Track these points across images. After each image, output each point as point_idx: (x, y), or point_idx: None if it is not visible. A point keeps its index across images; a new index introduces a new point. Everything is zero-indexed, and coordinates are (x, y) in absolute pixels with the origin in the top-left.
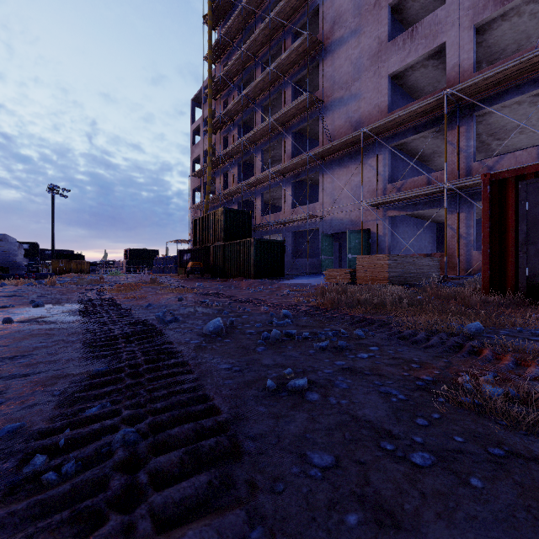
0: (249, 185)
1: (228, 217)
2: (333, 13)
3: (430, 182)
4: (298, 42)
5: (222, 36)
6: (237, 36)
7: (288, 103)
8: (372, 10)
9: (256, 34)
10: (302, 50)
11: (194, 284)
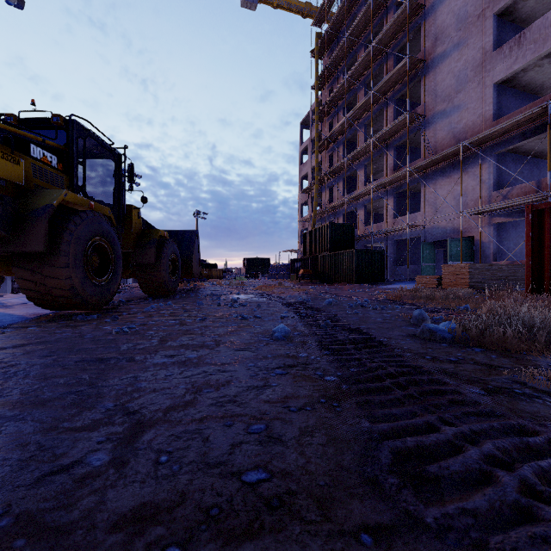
0: (353, 199)
1: (333, 231)
2: (435, 29)
3: (540, 188)
4: (398, 66)
5: (328, 66)
6: (341, 63)
7: (390, 119)
8: (476, 22)
9: (359, 62)
10: (403, 70)
11: (307, 287)
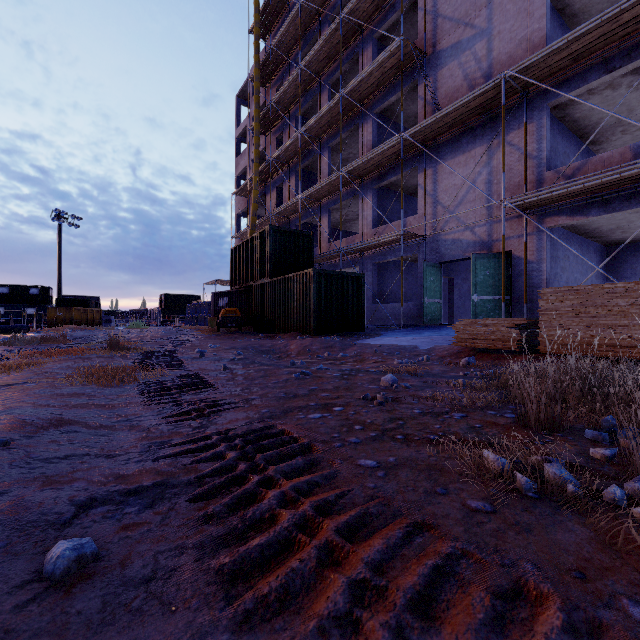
0: (311, 198)
1: (277, 241)
2: None
3: None
4: None
5: None
6: None
7: None
8: None
9: None
10: None
11: (206, 345)
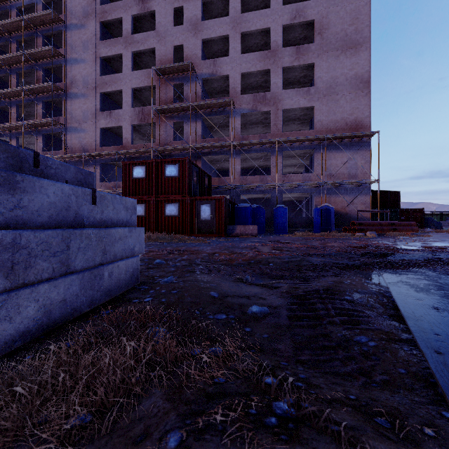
0: None
1: None
2: (71, 76)
3: (117, 186)
4: (46, 84)
5: None
6: None
7: (40, 113)
8: (93, 90)
9: (11, 55)
10: (50, 88)
11: None
